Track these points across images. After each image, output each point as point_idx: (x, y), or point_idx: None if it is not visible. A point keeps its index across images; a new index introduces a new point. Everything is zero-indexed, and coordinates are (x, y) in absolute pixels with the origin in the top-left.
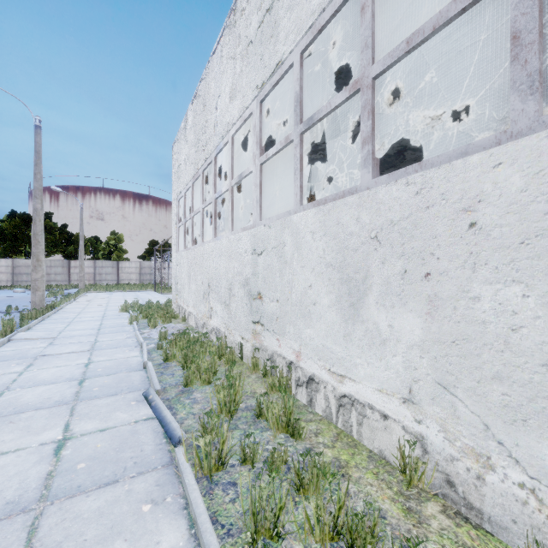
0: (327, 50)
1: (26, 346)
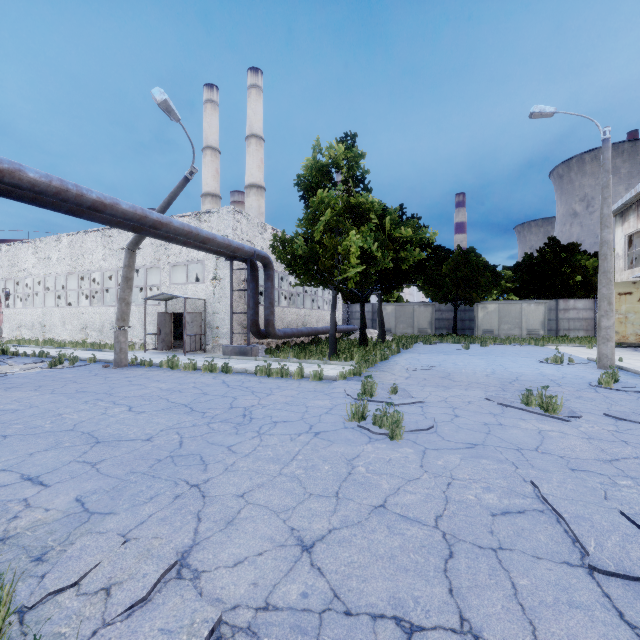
0: None
1: None
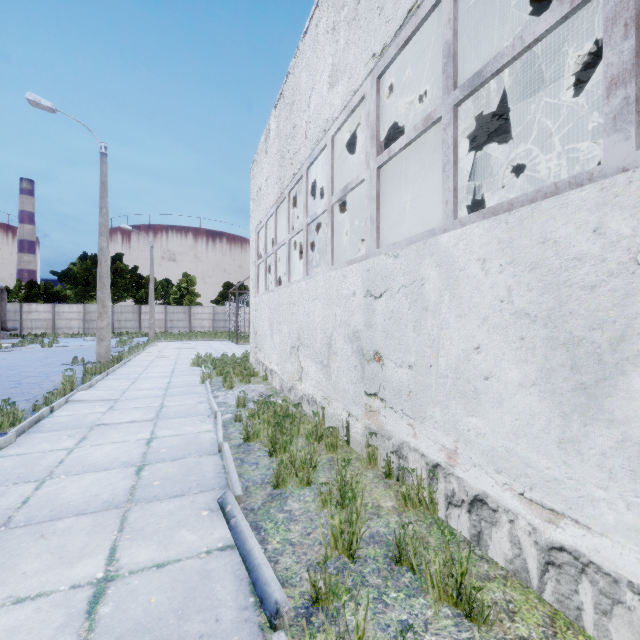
0: (468, 4)
1: (83, 410)
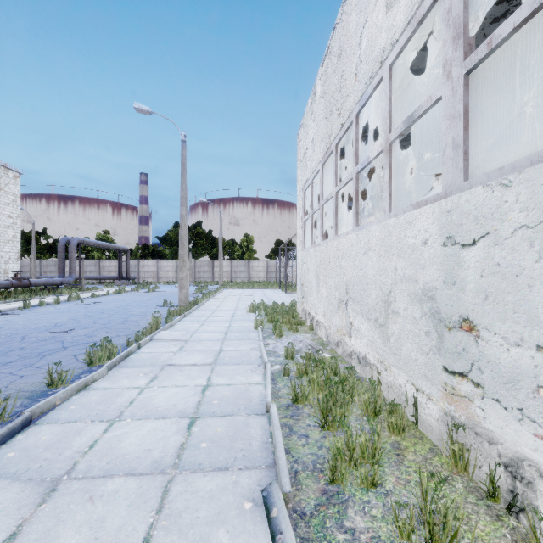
0: None
1: (161, 348)
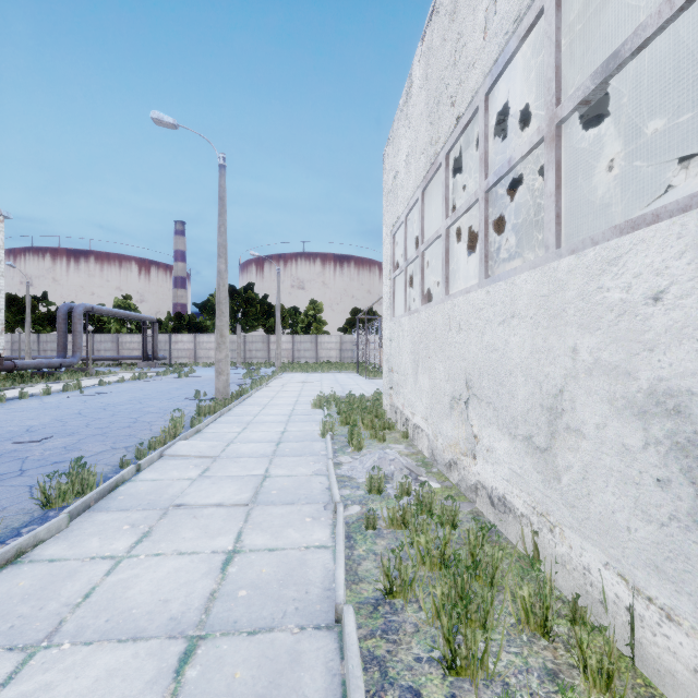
0: None
1: (173, 472)
